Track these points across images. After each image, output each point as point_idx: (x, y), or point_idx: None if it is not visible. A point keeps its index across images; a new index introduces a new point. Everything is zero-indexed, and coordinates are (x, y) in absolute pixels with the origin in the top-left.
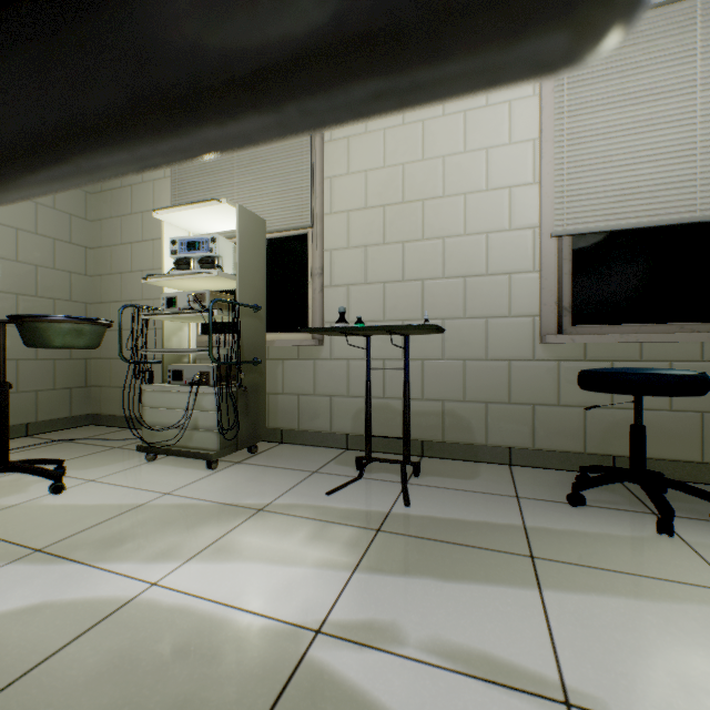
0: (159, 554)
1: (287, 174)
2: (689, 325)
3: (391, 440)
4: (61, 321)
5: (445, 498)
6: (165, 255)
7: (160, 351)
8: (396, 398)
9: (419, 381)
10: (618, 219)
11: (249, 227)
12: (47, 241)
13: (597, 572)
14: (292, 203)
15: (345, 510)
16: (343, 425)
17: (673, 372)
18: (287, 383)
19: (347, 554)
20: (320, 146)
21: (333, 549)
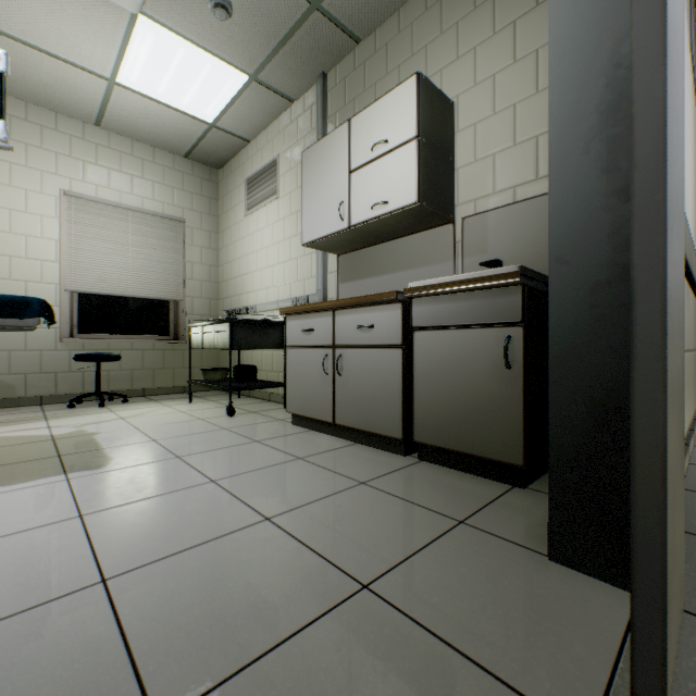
0: None
1: None
2: (131, 336)
3: None
4: None
5: (1, 416)
6: None
7: None
8: None
9: None
10: (99, 289)
11: None
12: None
13: (71, 416)
14: None
15: None
16: None
17: (108, 353)
18: None
19: None
20: None
21: None
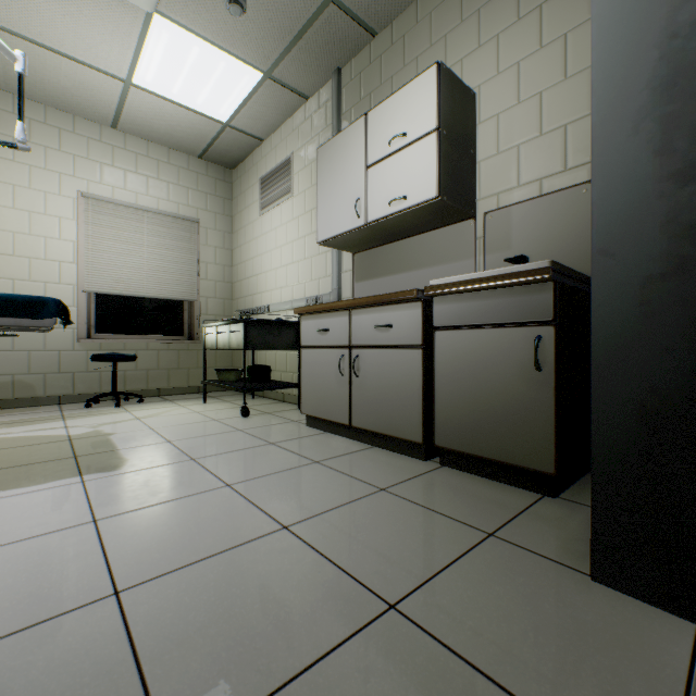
0: None
1: None
2: (146, 336)
3: None
4: None
5: (21, 416)
6: None
7: None
8: None
9: None
10: (116, 290)
11: None
12: None
13: (88, 416)
14: None
15: None
16: None
17: (124, 354)
18: None
19: None
20: None
21: None
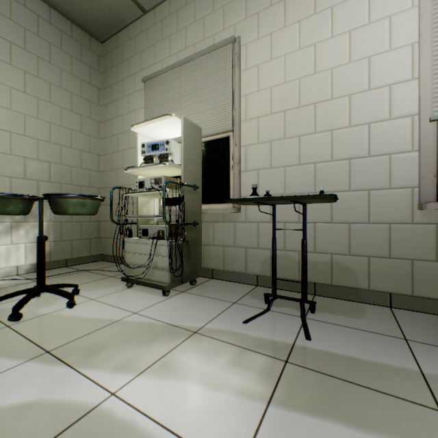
0: (121, 364)
1: (216, 96)
2: None
3: (289, 281)
4: (71, 197)
5: (339, 335)
6: (139, 155)
7: (134, 216)
8: (294, 251)
9: (312, 238)
10: None
11: (190, 133)
12: (77, 152)
13: None
14: (219, 116)
15: (258, 339)
16: (254, 268)
17: None
18: (216, 238)
19: (262, 383)
20: (238, 74)
21: (249, 377)
